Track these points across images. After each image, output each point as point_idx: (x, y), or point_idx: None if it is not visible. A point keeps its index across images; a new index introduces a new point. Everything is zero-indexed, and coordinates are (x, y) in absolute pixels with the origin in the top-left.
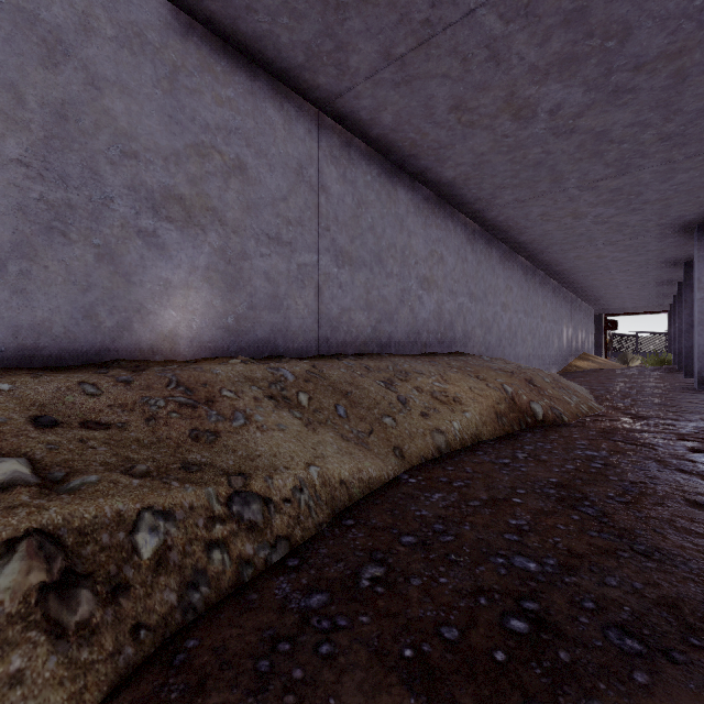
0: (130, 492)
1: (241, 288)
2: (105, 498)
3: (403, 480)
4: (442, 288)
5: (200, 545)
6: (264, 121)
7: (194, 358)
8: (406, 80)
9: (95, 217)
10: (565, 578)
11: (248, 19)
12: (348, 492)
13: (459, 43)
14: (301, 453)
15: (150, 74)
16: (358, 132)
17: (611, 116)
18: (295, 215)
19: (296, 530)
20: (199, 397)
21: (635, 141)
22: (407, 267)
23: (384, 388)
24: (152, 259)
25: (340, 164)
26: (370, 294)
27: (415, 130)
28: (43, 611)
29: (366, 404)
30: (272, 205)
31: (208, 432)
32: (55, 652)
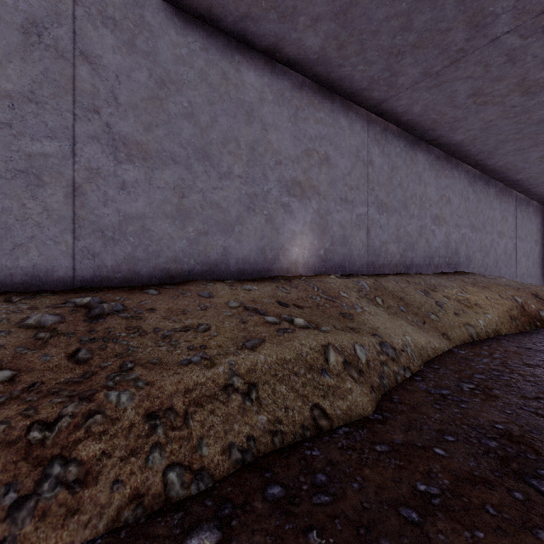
0: (345, 335)
1: (327, 233)
2: (339, 336)
3: (455, 351)
4: (449, 223)
5: (378, 362)
6: (338, 127)
7: (305, 275)
8: (437, 85)
9: (265, 199)
10: None
11: (337, 71)
12: (426, 352)
13: (483, 57)
14: (397, 329)
15: (286, 115)
16: (392, 120)
17: None
18: (354, 183)
19: (410, 365)
20: (331, 296)
21: None
22: (424, 210)
23: (424, 296)
24: (287, 219)
25: (380, 144)
26: (399, 231)
27: (437, 113)
28: (347, 371)
29: (415, 305)
30: (342, 179)
31: (347, 314)
32: (357, 386)
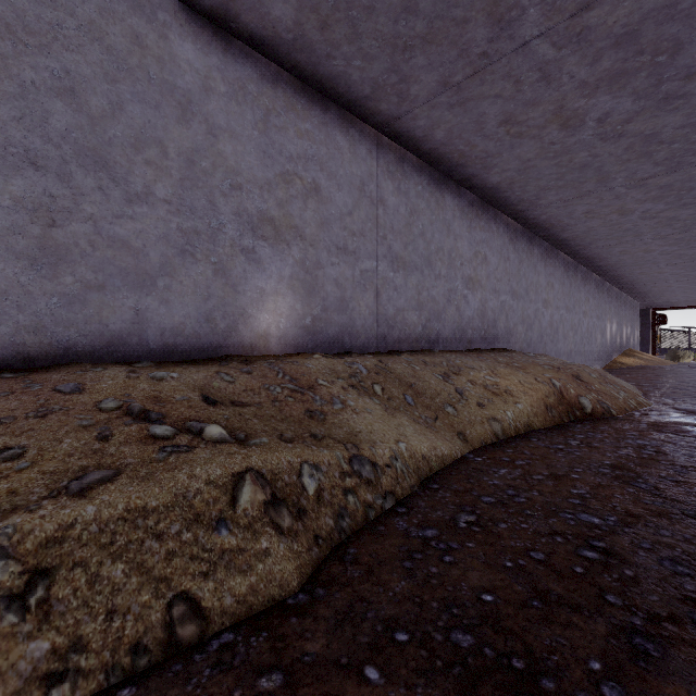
0: (290, 450)
1: (316, 293)
2: (278, 453)
3: (469, 458)
4: (486, 287)
5: (340, 490)
6: (334, 147)
7: (281, 353)
8: (460, 102)
9: (212, 240)
10: (625, 529)
11: (326, 64)
12: (428, 464)
13: (512, 69)
14: (389, 432)
15: (250, 119)
16: (411, 147)
17: (660, 120)
18: (358, 227)
19: (397, 488)
20: (302, 385)
21: (686, 141)
22: (453, 269)
23: (442, 381)
24: (251, 271)
25: (395, 178)
26: (420, 295)
27: (464, 143)
28: (269, 517)
29: (429, 394)
30: (340, 219)
31: (317, 413)
32: (281, 542)
